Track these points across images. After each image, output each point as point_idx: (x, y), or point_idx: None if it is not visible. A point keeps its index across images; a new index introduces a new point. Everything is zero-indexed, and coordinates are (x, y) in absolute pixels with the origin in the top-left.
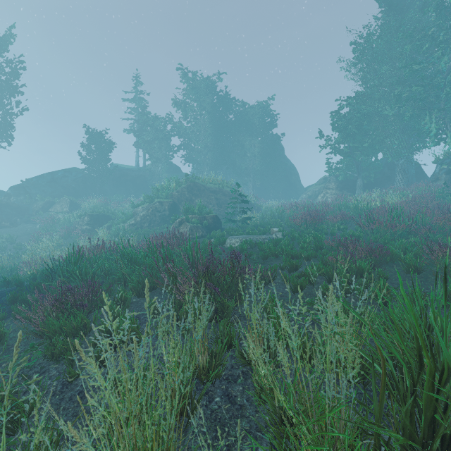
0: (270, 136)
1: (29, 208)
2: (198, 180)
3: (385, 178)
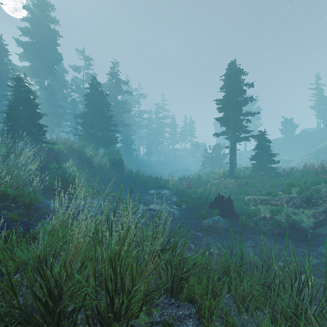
0: None
1: None
2: None
3: None
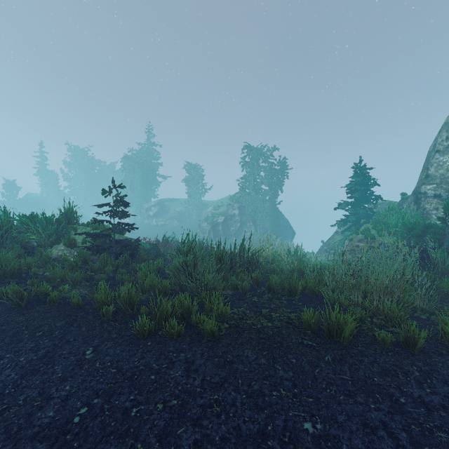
0: None
1: None
2: (58, 212)
3: None
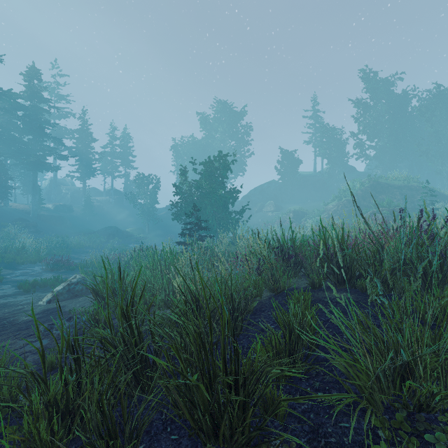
0: None
1: (252, 209)
2: (380, 179)
3: None
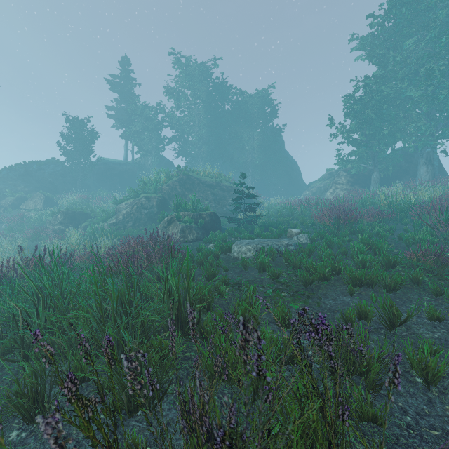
0: (270, 128)
1: None
2: (192, 173)
3: (401, 172)
